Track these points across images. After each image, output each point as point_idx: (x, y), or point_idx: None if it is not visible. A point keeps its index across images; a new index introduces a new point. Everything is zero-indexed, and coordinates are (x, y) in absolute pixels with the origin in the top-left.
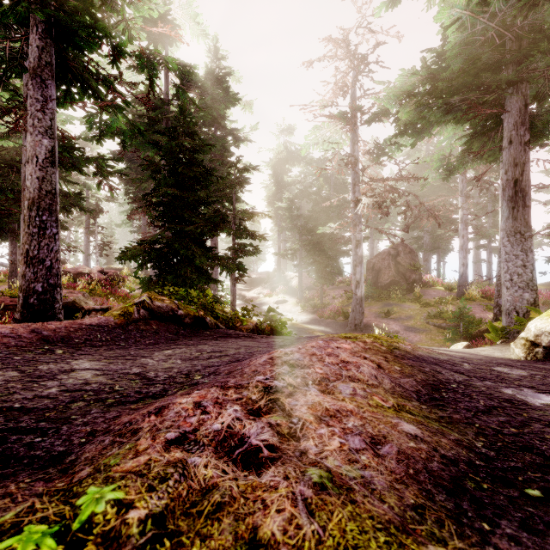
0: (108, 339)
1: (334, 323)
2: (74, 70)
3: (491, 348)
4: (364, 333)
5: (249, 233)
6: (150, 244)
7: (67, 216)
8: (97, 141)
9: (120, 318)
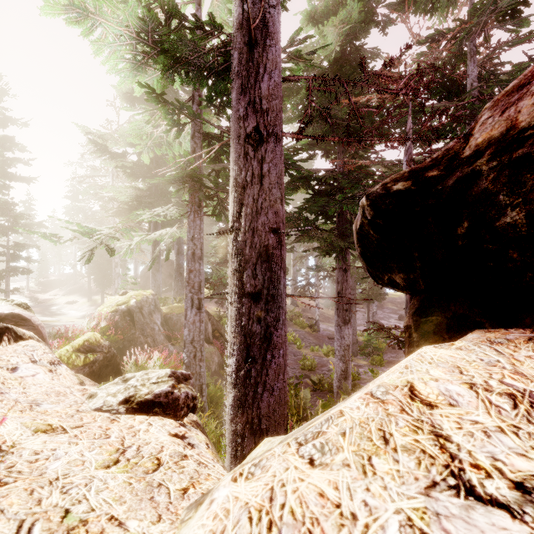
0: None
1: None
2: None
3: None
4: None
5: (24, 258)
6: None
7: None
8: None
9: None
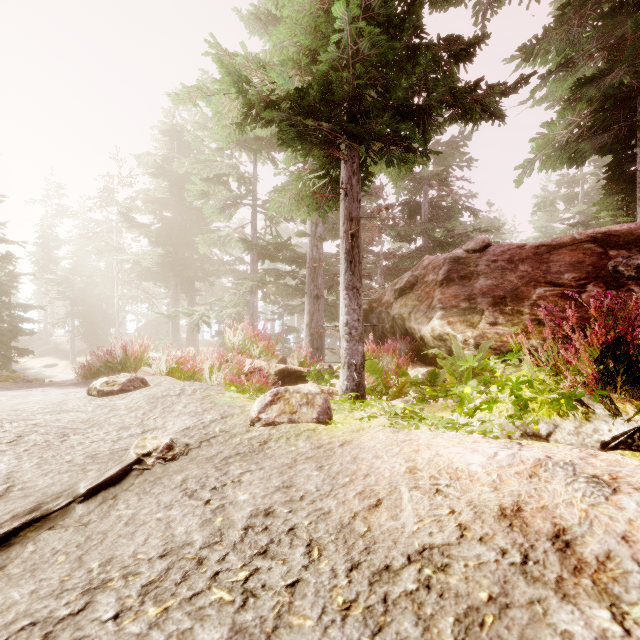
0: None
1: None
2: None
3: None
4: None
5: (24, 319)
6: None
7: None
8: None
9: None
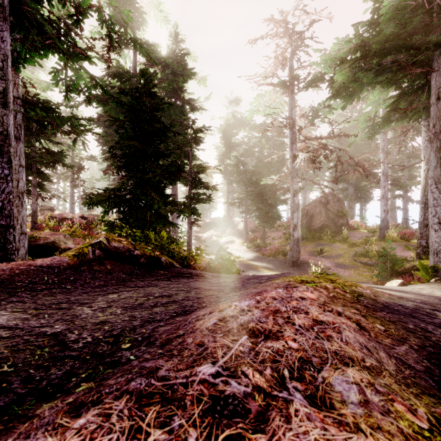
0: (55, 282)
1: (275, 260)
2: (29, 16)
3: (427, 286)
4: (301, 268)
5: (203, 184)
6: (115, 191)
7: (51, 171)
8: (64, 96)
9: (74, 259)
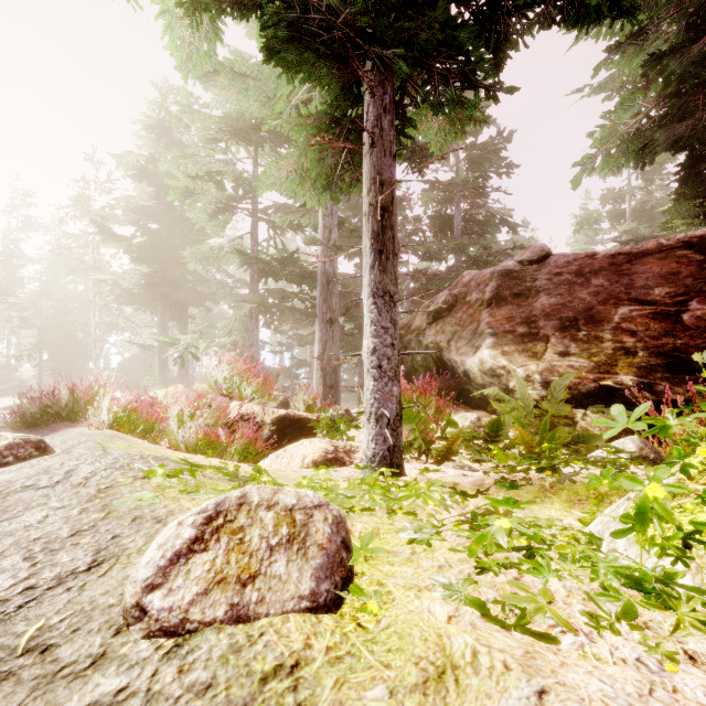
0: None
1: None
2: None
3: None
4: None
5: None
6: None
7: None
8: None
9: None
